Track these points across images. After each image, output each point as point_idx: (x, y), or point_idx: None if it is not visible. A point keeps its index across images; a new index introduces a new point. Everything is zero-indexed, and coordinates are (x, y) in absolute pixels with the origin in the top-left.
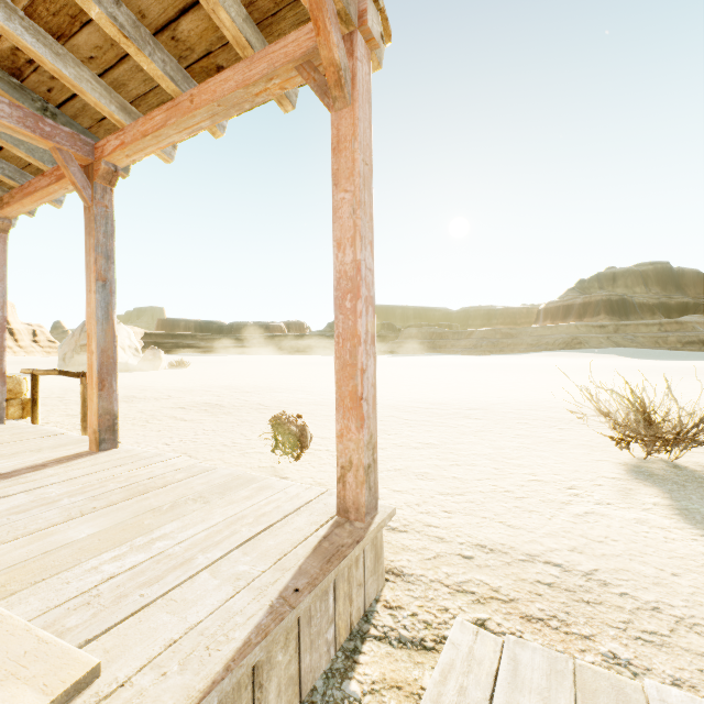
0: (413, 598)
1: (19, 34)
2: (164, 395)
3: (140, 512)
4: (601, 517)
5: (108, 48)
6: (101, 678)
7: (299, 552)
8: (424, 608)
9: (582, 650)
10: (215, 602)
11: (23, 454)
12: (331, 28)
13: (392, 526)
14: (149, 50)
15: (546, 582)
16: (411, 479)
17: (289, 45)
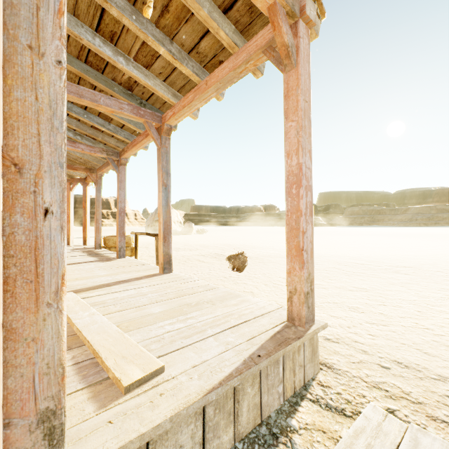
0: (338, 384)
1: (131, 71)
2: (194, 248)
3: (181, 304)
4: None
5: (167, 66)
6: (165, 372)
7: (262, 337)
8: (346, 391)
9: None
10: (215, 352)
11: (132, 272)
12: (282, 24)
13: (327, 337)
14: (185, 62)
15: None
16: (345, 310)
17: (258, 39)
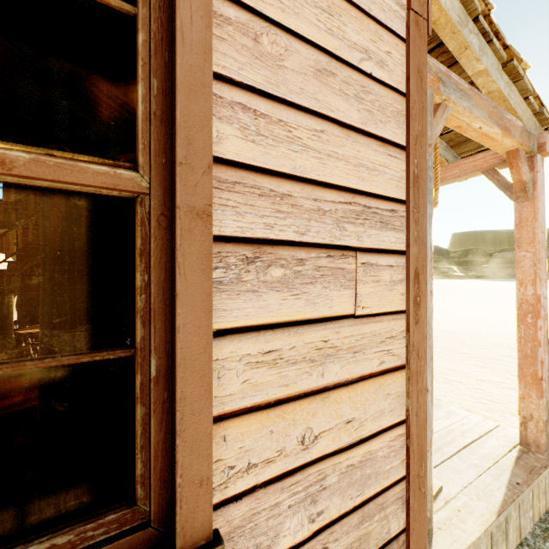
0: None
1: None
2: None
3: None
4: None
5: None
6: (443, 490)
7: (505, 462)
8: None
9: None
10: (472, 474)
11: None
12: (522, 166)
13: None
14: None
15: None
16: None
17: (477, 161)
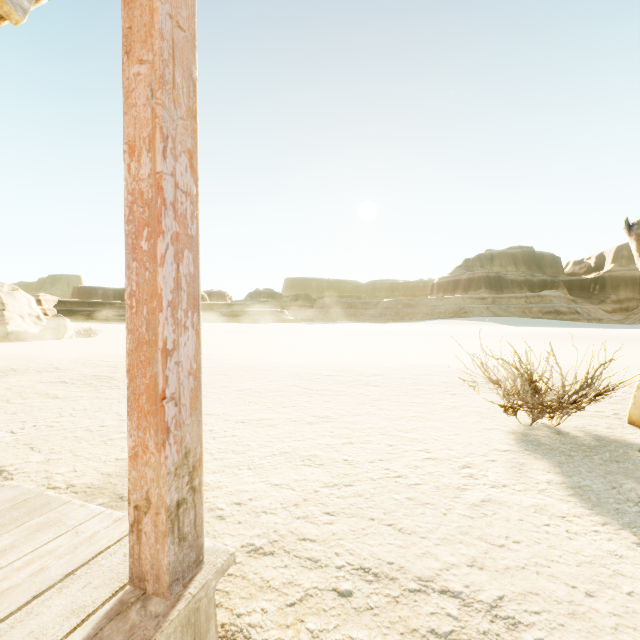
0: None
1: None
2: (51, 367)
3: None
4: (498, 506)
5: None
6: None
7: None
8: None
9: None
10: None
11: None
12: None
13: (256, 545)
14: None
15: (442, 631)
16: (297, 465)
17: None
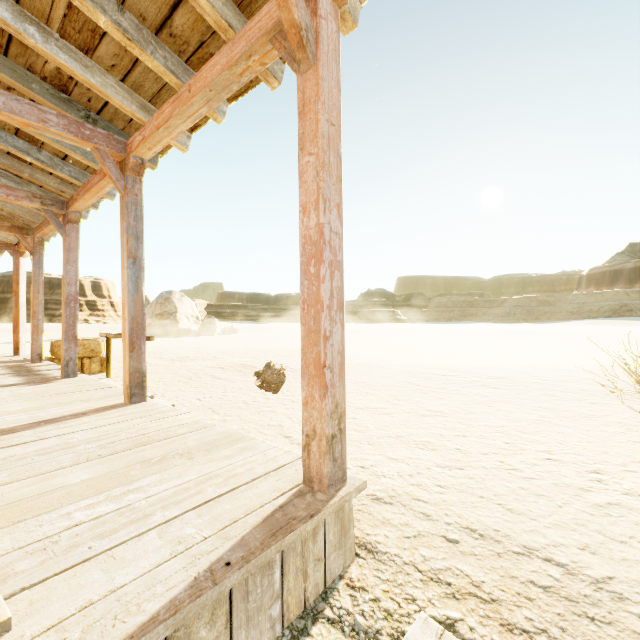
0: (379, 580)
1: (54, 53)
2: (211, 356)
3: (132, 462)
4: (628, 511)
5: (123, 55)
6: (11, 632)
7: (249, 521)
8: (388, 594)
9: None
10: (147, 565)
11: (75, 403)
12: None
13: (378, 496)
14: (151, 49)
15: (541, 584)
16: (411, 447)
17: (263, 19)
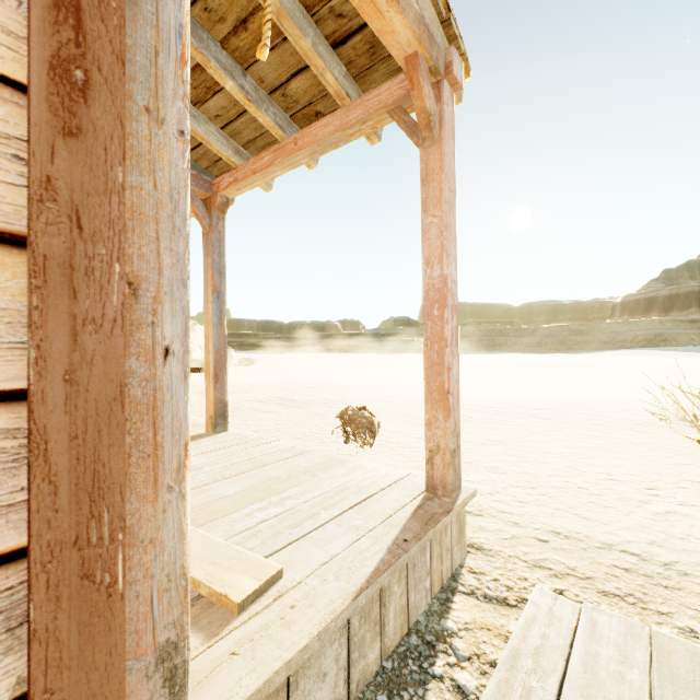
0: (493, 568)
1: None
2: (241, 389)
3: (265, 479)
4: (683, 517)
5: (231, 108)
6: (284, 578)
7: (401, 515)
8: (504, 576)
9: (658, 623)
10: (345, 542)
11: None
12: (424, 83)
13: (467, 510)
14: (264, 107)
15: (622, 567)
16: (482, 471)
17: (382, 94)
